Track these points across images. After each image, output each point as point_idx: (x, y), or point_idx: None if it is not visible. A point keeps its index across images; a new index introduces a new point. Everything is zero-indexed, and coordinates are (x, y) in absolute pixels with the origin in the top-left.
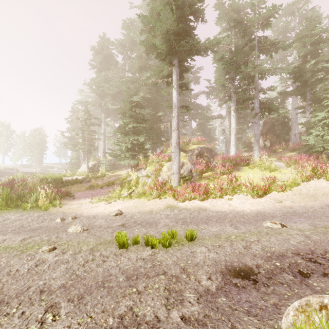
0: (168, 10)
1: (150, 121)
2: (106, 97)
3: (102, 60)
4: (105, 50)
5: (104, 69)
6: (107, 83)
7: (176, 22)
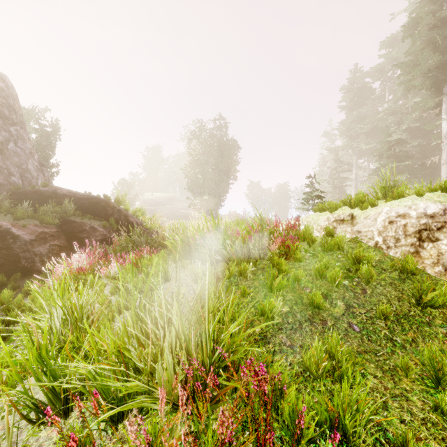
0: (427, 54)
1: (421, 154)
2: (357, 136)
3: (352, 96)
4: (356, 83)
5: (356, 105)
6: (360, 123)
7: (440, 56)
